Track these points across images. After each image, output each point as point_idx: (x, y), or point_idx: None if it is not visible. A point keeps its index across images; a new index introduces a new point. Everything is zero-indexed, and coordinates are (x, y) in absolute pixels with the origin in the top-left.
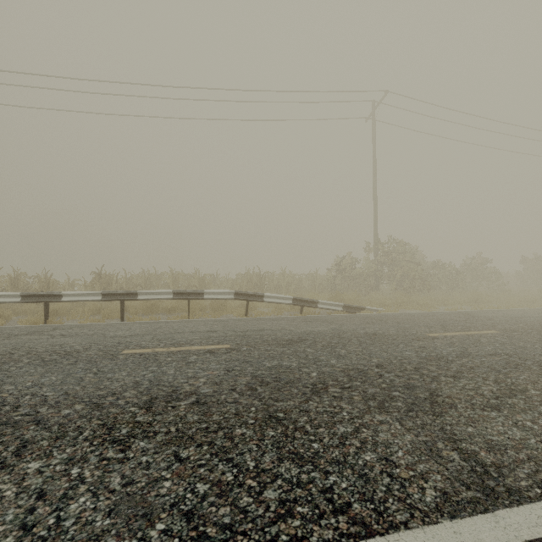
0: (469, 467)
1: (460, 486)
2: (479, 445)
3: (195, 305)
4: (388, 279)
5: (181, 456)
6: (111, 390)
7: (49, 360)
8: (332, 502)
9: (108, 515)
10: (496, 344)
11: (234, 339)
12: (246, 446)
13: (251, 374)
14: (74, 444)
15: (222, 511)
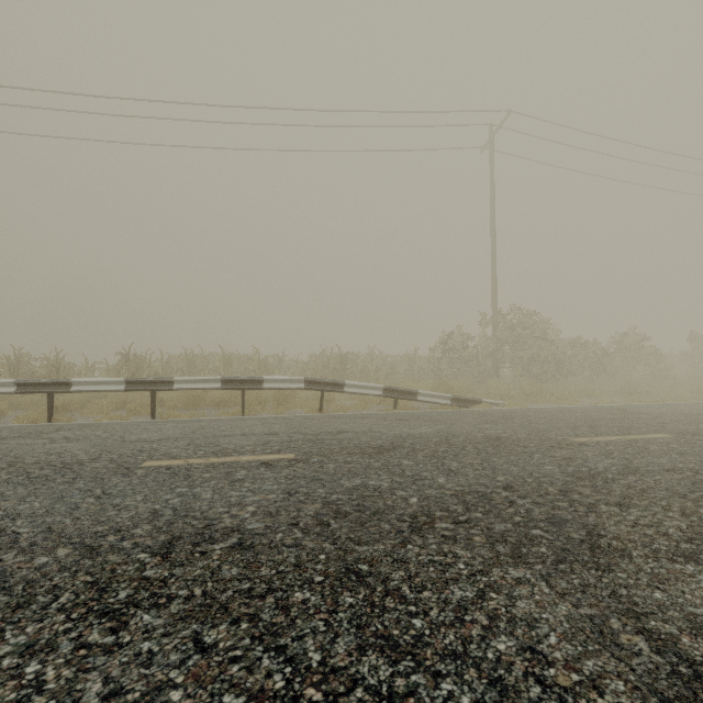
0: (668, 665)
1: None
2: (677, 623)
3: (252, 396)
4: (511, 362)
5: (205, 640)
6: (115, 525)
7: (37, 476)
8: None
9: None
10: (672, 454)
11: (301, 445)
12: (308, 624)
13: (323, 500)
14: (42, 617)
15: None
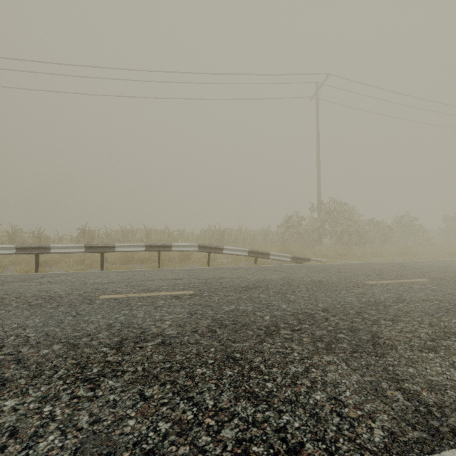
0: (413, 406)
1: (406, 426)
2: (421, 385)
3: (164, 256)
4: (329, 235)
5: (146, 394)
6: (86, 332)
7: (35, 304)
8: (286, 442)
9: (74, 454)
10: (427, 290)
11: (197, 285)
12: (205, 385)
13: (212, 317)
14: (49, 382)
15: (181, 451)
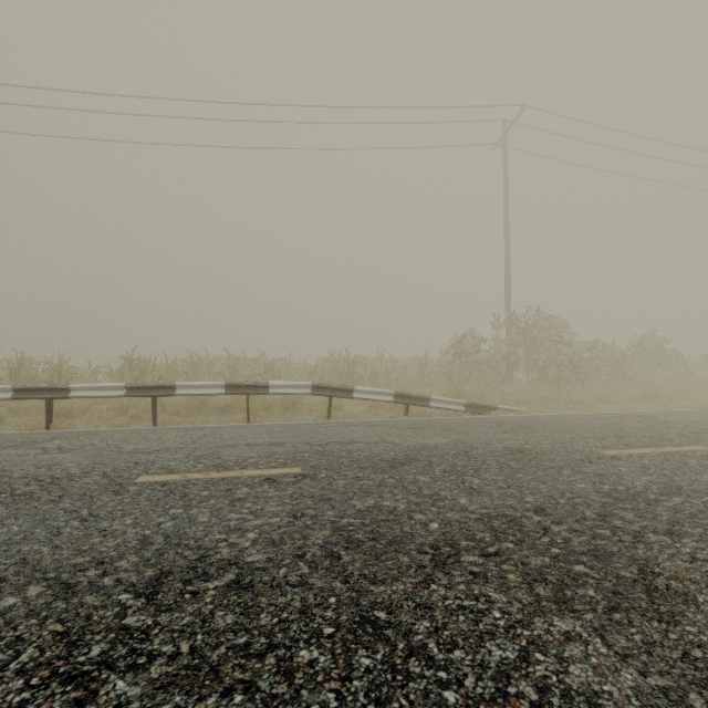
0: None
1: None
2: None
3: (257, 402)
4: (525, 366)
5: None
6: (98, 555)
7: (22, 493)
8: None
9: None
10: None
11: (308, 457)
12: (315, 696)
13: (332, 525)
14: None
15: None
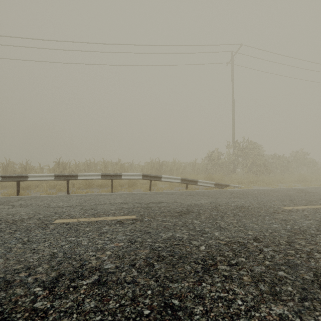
0: None
1: None
2: None
3: (116, 182)
4: (241, 166)
5: None
6: (27, 264)
7: None
8: None
9: None
10: None
11: (139, 210)
12: None
13: (150, 247)
14: None
15: None
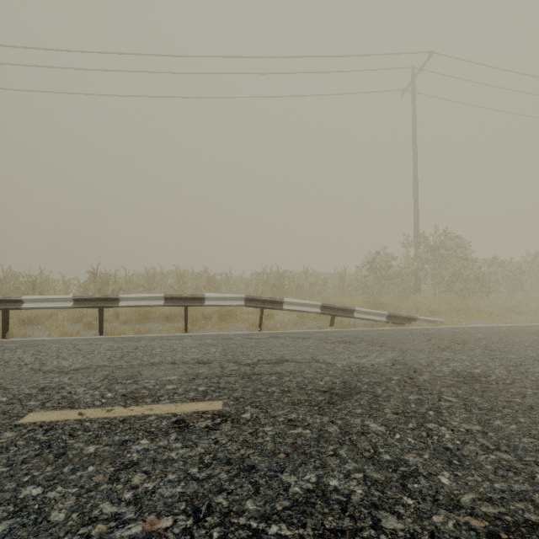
0: None
1: None
2: None
3: (197, 312)
4: (431, 280)
5: None
6: None
7: None
8: None
9: None
10: None
11: (233, 383)
12: None
13: None
14: None
15: None
